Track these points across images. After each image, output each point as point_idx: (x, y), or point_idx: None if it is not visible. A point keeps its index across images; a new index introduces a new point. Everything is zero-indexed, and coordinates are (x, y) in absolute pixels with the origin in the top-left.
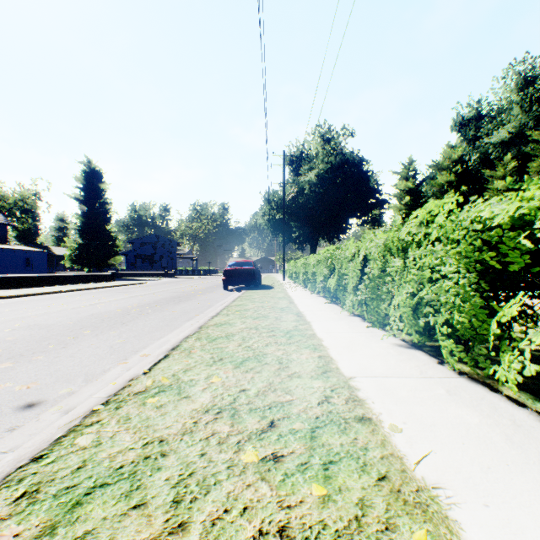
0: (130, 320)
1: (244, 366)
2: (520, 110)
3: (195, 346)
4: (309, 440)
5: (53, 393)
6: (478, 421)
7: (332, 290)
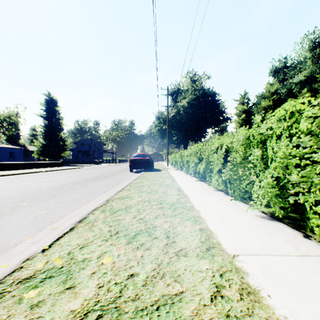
0: (61, 193)
1: (135, 241)
2: (311, 62)
3: (98, 218)
4: None
5: None
6: None
7: (200, 172)
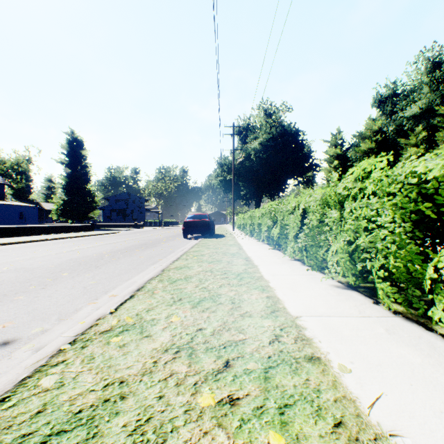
0: (103, 263)
1: (200, 306)
2: (429, 89)
3: (157, 287)
4: (263, 381)
5: (28, 331)
6: (421, 361)
7: (275, 238)
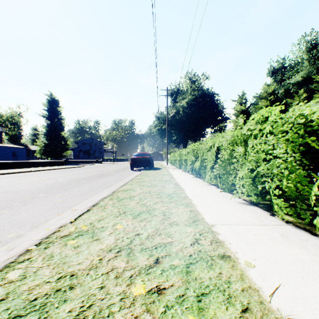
0: (70, 187)
1: (139, 217)
2: (308, 63)
3: (108, 204)
4: (185, 274)
5: (6, 236)
6: (309, 258)
7: (196, 169)
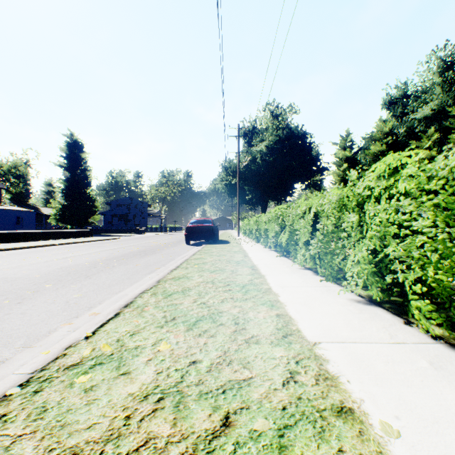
0: (94, 273)
1: (197, 328)
2: (441, 90)
3: (149, 302)
4: (277, 453)
5: None
6: None
7: (283, 245)
